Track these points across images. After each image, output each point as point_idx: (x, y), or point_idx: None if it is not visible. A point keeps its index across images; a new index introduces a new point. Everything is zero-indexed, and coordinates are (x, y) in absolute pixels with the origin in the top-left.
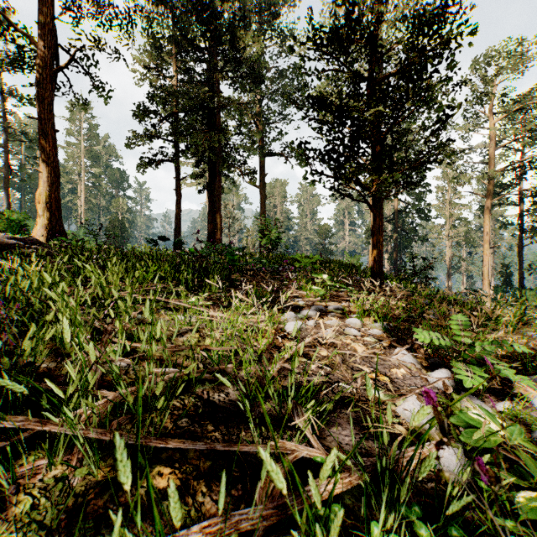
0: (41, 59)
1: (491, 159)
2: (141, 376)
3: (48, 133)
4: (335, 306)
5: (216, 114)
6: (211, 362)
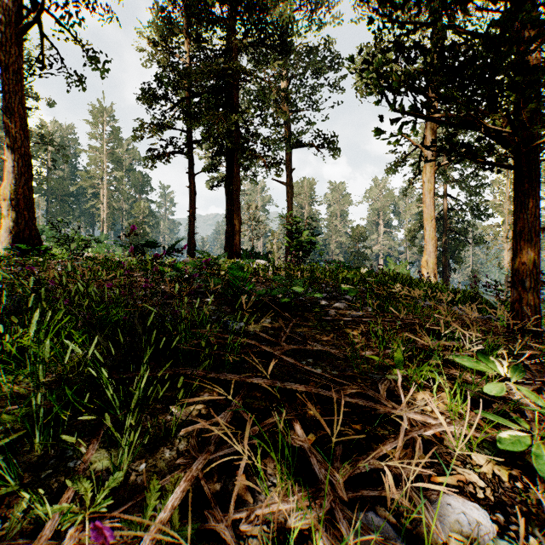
0: (5, 14)
1: None
2: None
3: (15, 110)
4: None
5: (234, 93)
6: None
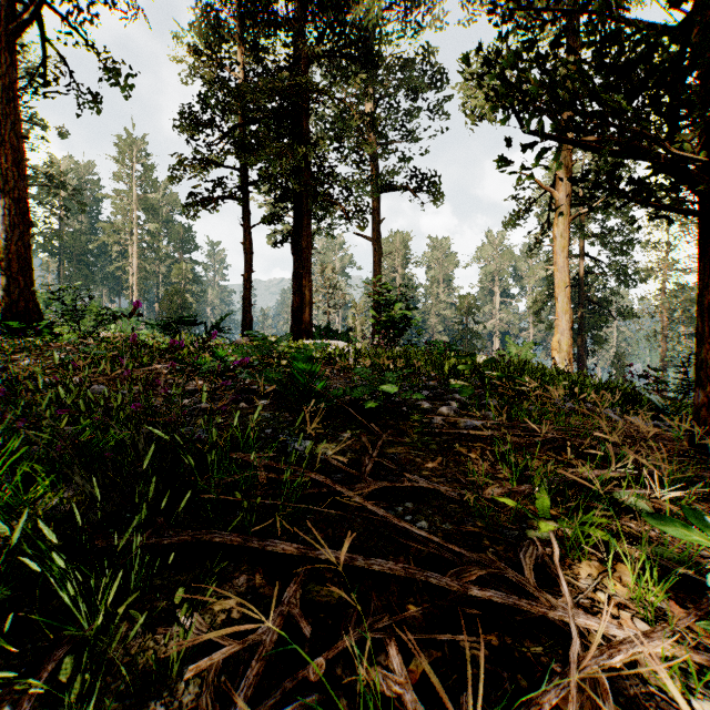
0: None
1: None
2: None
3: (6, 140)
4: None
5: (303, 118)
6: None
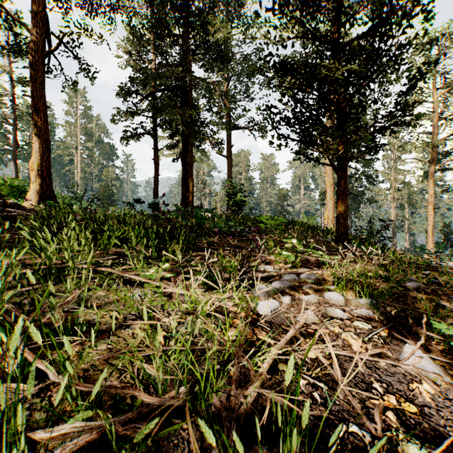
0: (33, 43)
1: (434, 129)
2: (35, 424)
3: (39, 109)
4: (308, 275)
5: (189, 92)
6: (156, 379)
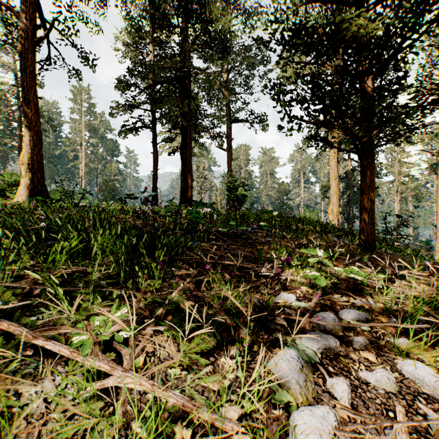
0: (24, 30)
1: None
2: None
3: (30, 100)
4: (353, 313)
5: (188, 83)
6: None
